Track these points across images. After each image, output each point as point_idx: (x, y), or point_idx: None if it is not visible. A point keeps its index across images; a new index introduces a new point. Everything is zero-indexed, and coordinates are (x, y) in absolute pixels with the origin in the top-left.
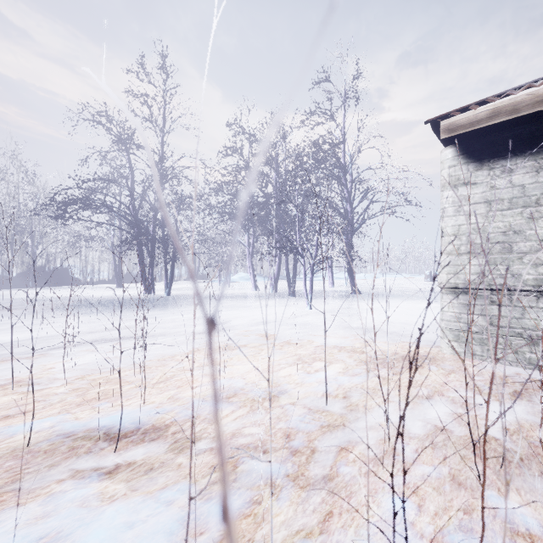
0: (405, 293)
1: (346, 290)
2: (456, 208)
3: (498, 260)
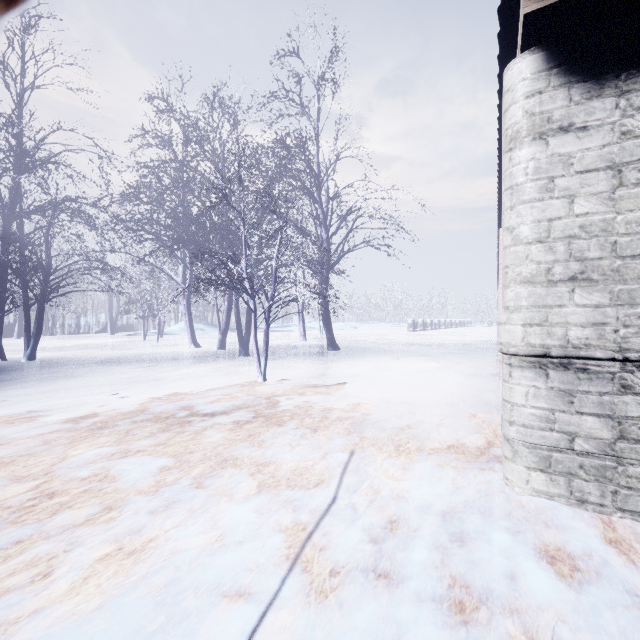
0: (393, 348)
1: (321, 344)
2: (544, 182)
3: (638, 294)
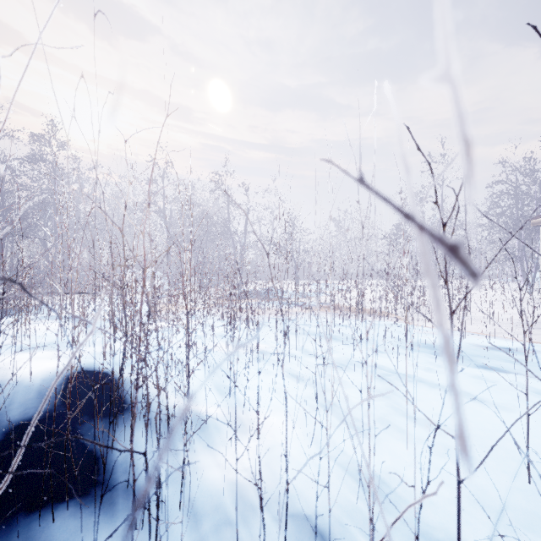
0: None
1: None
2: None
3: None
